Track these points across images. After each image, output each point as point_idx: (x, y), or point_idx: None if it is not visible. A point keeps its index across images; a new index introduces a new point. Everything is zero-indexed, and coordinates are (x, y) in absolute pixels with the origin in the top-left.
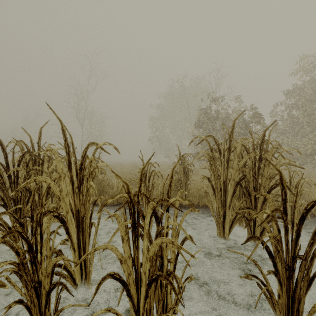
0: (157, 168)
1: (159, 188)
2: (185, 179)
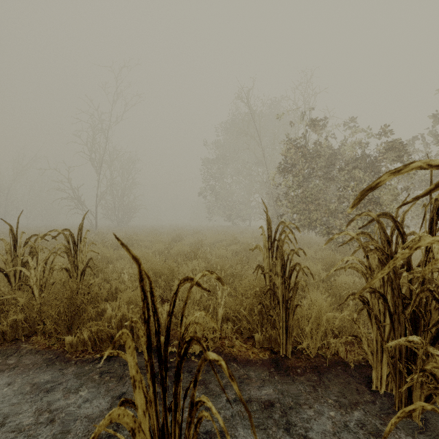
0: (214, 240)
1: (218, 310)
2: (288, 291)
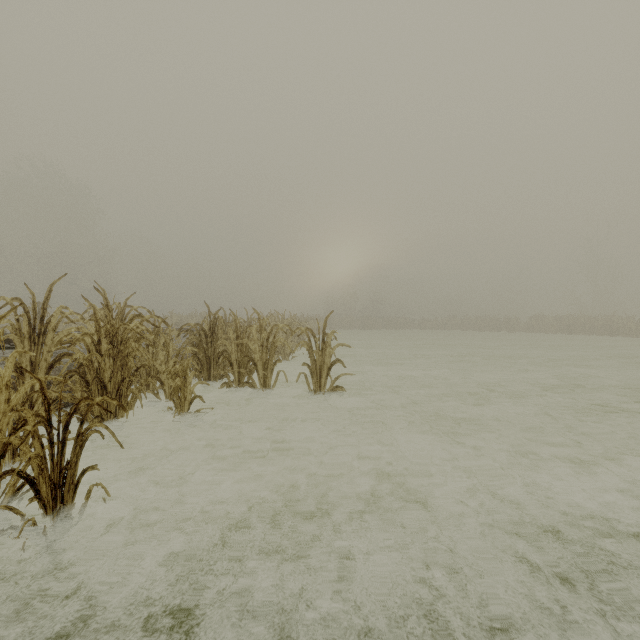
0: None
1: None
2: None
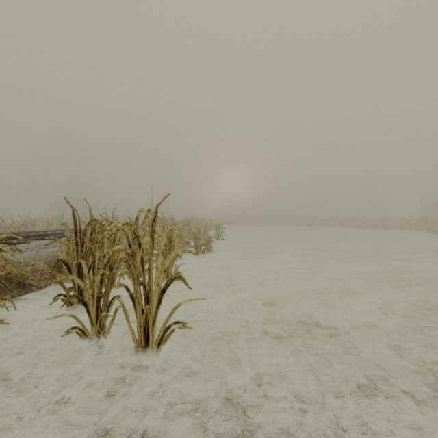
0: None
1: None
2: None
